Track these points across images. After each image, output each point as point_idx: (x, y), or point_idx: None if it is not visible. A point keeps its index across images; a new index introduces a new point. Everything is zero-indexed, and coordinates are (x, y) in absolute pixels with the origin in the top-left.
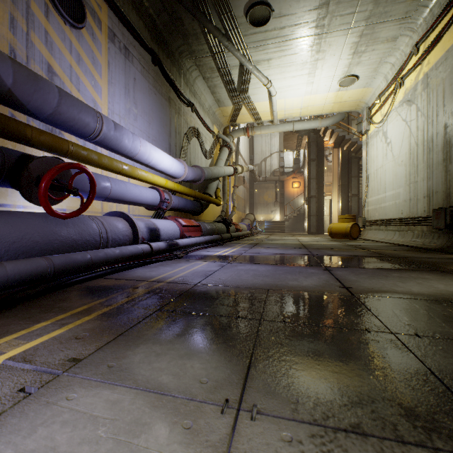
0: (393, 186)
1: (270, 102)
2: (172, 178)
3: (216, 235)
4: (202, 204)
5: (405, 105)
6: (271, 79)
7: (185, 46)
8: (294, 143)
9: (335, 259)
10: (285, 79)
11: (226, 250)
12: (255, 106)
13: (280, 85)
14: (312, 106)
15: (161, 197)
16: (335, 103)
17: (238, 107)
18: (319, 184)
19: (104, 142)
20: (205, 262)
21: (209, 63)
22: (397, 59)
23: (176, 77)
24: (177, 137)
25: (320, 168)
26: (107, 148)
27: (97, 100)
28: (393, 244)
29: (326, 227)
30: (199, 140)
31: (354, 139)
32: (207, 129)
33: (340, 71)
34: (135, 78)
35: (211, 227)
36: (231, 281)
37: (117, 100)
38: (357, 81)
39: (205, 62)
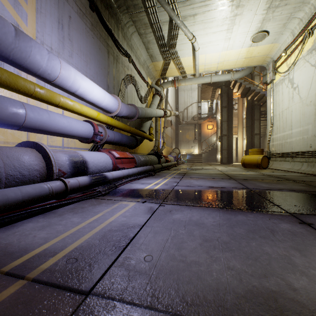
0: (301, 124)
1: (193, 58)
2: (106, 113)
3: (149, 166)
4: (137, 139)
5: (314, 52)
6: (195, 35)
7: (121, 0)
8: (209, 94)
9: (283, 196)
10: (207, 35)
11: (158, 181)
12: (181, 61)
13: (202, 41)
14: (227, 61)
15: (94, 130)
16: (246, 58)
17: (167, 62)
18: (229, 125)
19: (0, 51)
20: (131, 204)
21: (143, 18)
22: (306, 14)
23: (114, 28)
24: (115, 81)
25: (230, 113)
26: (10, 62)
27: (21, 24)
28: (306, 174)
29: (233, 158)
30: (135, 87)
31: (258, 90)
32: (142, 79)
33: (254, 27)
34: (70, 16)
35: (144, 159)
36: (166, 272)
37: (48, 32)
38: (266, 37)
39: (140, 18)
